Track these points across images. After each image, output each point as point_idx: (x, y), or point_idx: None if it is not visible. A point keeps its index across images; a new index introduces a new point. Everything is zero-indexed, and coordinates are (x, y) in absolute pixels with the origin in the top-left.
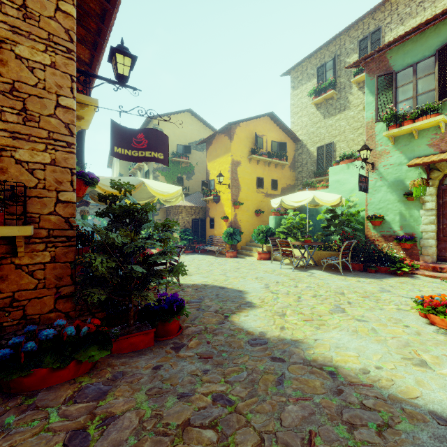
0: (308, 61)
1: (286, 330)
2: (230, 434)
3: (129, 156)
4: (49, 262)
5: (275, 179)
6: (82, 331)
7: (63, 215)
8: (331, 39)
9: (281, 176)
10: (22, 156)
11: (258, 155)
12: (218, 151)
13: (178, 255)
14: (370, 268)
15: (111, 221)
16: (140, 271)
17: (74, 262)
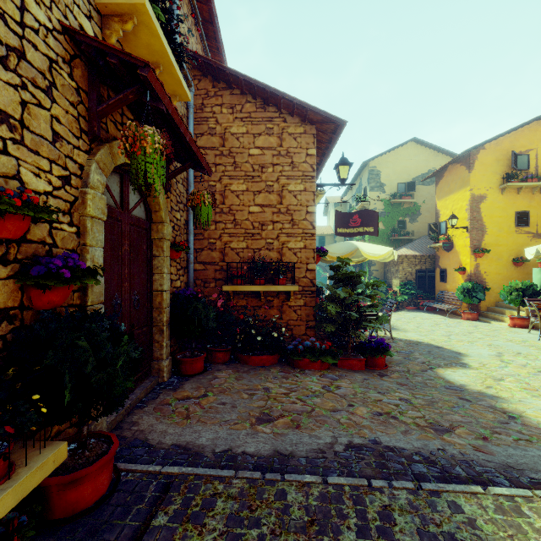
0: None
1: (491, 388)
2: (405, 410)
3: (347, 233)
4: (303, 306)
5: None
6: (322, 347)
7: (309, 278)
8: None
9: None
10: (291, 246)
11: (516, 181)
12: (451, 185)
13: (390, 310)
14: None
15: (335, 281)
16: (355, 316)
17: (315, 307)
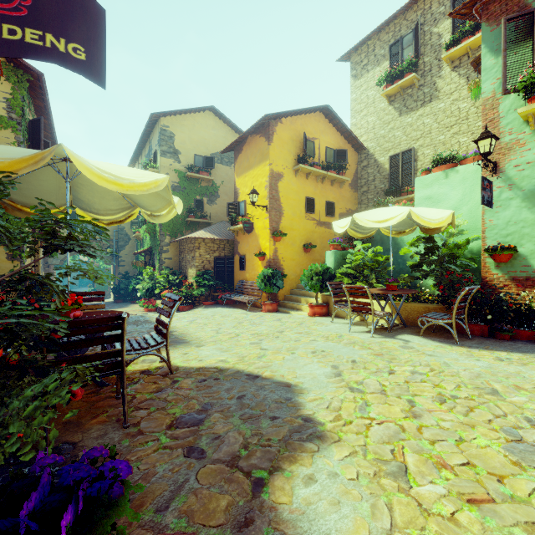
0: (376, 38)
1: None
2: None
3: None
4: None
5: (331, 201)
6: None
7: None
8: (411, 1)
9: (339, 197)
10: None
11: (307, 165)
12: (250, 159)
13: (167, 315)
14: (503, 332)
15: None
16: None
17: None
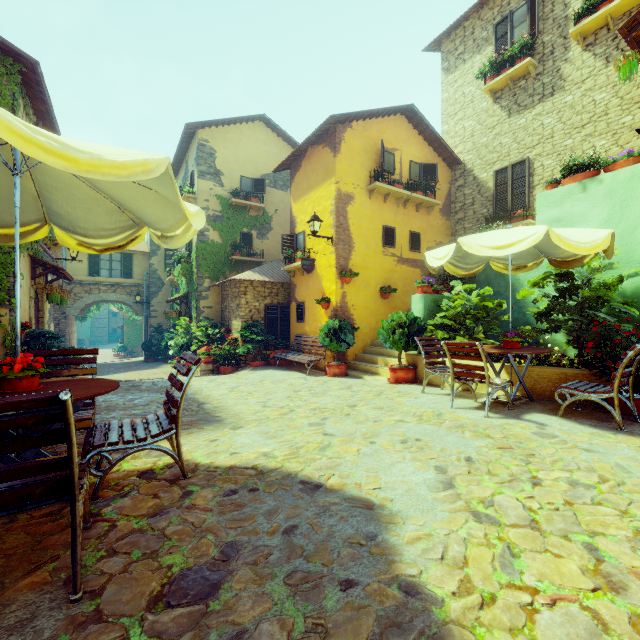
0: (476, 17)
1: None
2: None
3: None
4: None
5: (416, 231)
6: None
7: None
8: None
9: (427, 226)
10: None
11: (385, 183)
12: (311, 178)
13: (178, 387)
14: None
15: None
16: None
17: None
